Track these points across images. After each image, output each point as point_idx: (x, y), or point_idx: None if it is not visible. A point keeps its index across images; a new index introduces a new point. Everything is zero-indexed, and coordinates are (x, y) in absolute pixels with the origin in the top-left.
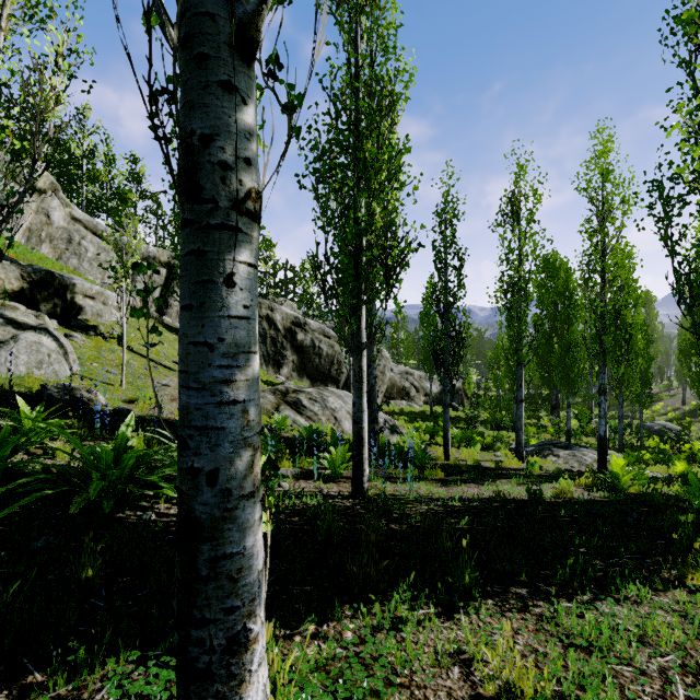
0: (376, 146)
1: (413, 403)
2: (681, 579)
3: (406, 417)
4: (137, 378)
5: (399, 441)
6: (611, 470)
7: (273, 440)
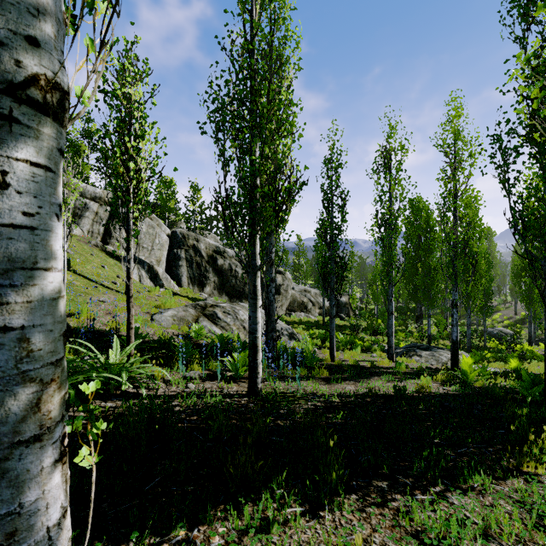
0: (267, 99)
1: (310, 314)
2: (519, 467)
3: (303, 325)
4: (78, 296)
5: (296, 345)
6: (461, 369)
7: (187, 347)
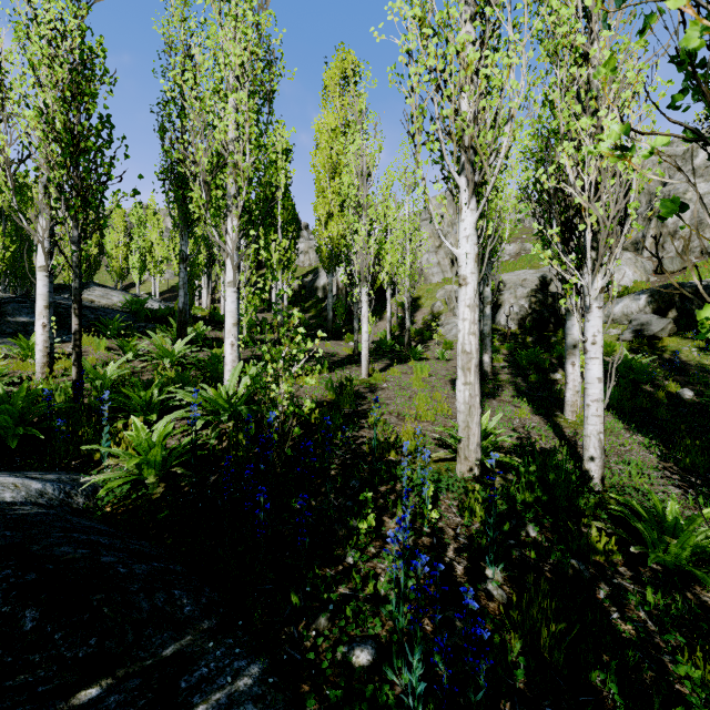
0: None
1: None
2: None
3: None
4: None
5: None
6: None
7: None
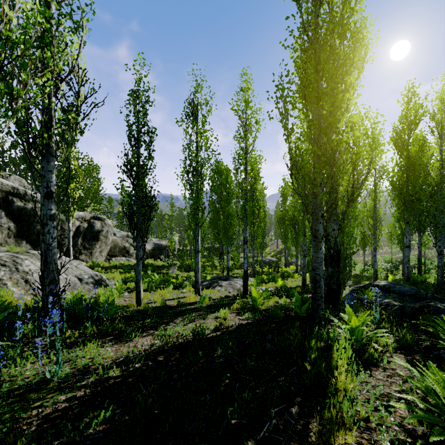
0: None
1: (132, 258)
2: (329, 440)
3: (122, 269)
4: None
5: (100, 293)
6: (252, 296)
7: None
